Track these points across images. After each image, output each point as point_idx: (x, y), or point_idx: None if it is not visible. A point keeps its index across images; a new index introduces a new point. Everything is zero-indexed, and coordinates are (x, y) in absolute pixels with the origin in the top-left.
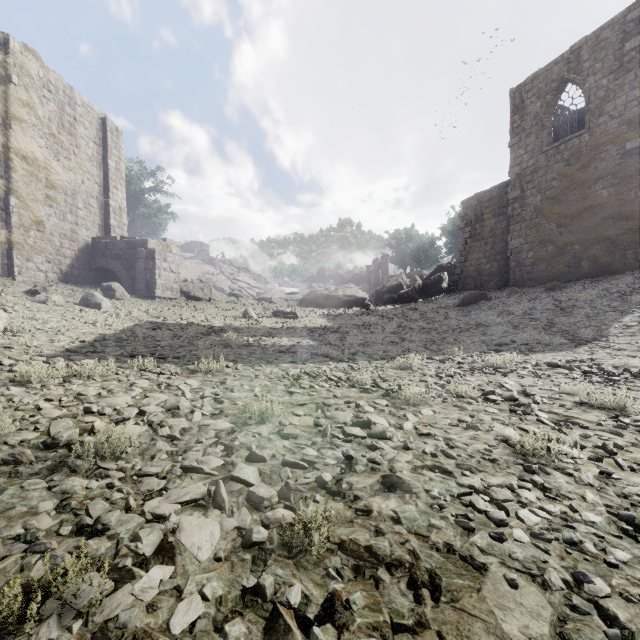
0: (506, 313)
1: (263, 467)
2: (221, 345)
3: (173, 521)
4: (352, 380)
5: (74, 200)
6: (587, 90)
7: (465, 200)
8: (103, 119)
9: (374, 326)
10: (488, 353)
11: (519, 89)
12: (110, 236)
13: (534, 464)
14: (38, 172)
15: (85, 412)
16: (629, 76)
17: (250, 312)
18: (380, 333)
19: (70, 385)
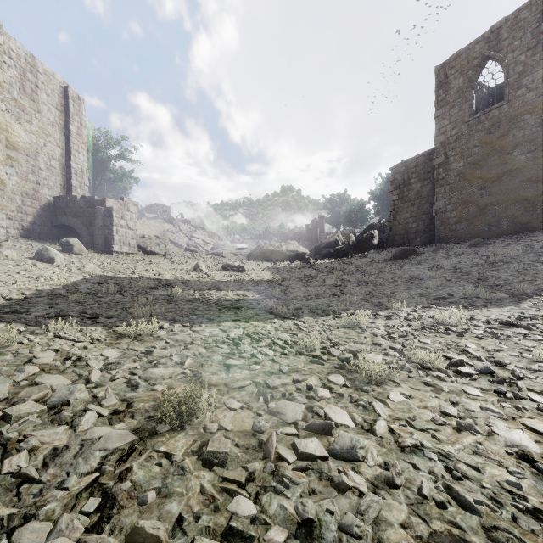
0: (437, 267)
1: None
2: (165, 300)
3: None
4: (299, 344)
5: (36, 161)
6: (506, 65)
7: (394, 166)
8: (65, 87)
9: (315, 279)
10: (431, 308)
11: (443, 66)
12: (71, 195)
13: None
14: None
15: None
16: None
17: (200, 266)
18: (321, 286)
19: None
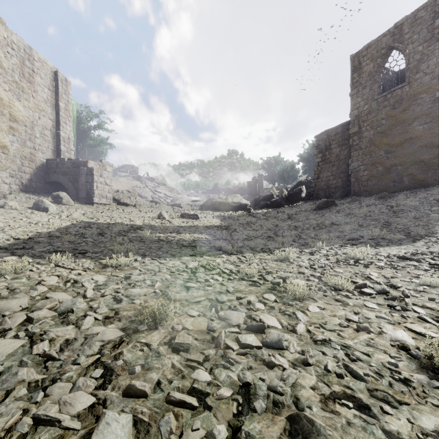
0: (351, 215)
1: (142, 407)
2: (136, 240)
3: None
4: (241, 272)
5: (32, 131)
6: (407, 54)
7: (318, 135)
8: (55, 72)
9: (255, 224)
10: (345, 246)
11: (357, 55)
12: (60, 158)
13: None
14: (3, 109)
15: None
16: (438, 44)
17: (163, 214)
18: (259, 230)
19: None
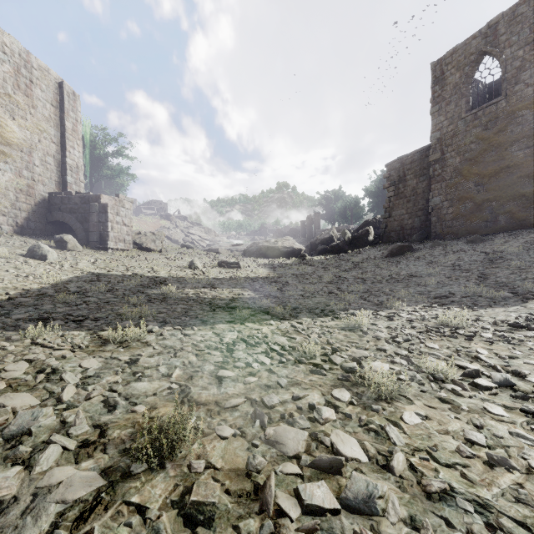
0: (435, 264)
1: None
2: (157, 300)
3: None
4: (298, 350)
5: (30, 157)
6: (504, 61)
7: (389, 163)
8: (60, 83)
9: (311, 276)
10: (432, 307)
11: (440, 62)
12: (66, 191)
13: None
14: None
15: None
16: None
17: (196, 263)
18: (318, 283)
19: None
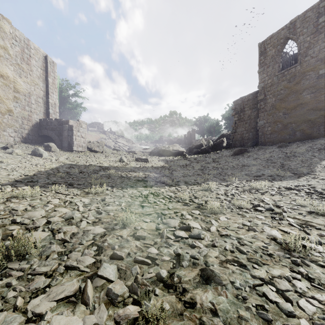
0: (258, 159)
1: (121, 264)
2: (106, 177)
3: (47, 319)
4: (178, 197)
5: (29, 99)
6: (299, 43)
7: (235, 101)
8: (45, 56)
9: (188, 166)
10: (251, 181)
11: (263, 43)
12: (49, 118)
13: (296, 257)
14: (9, 84)
15: (12, 222)
16: (321, 36)
17: (123, 158)
18: (192, 170)
19: (9, 203)
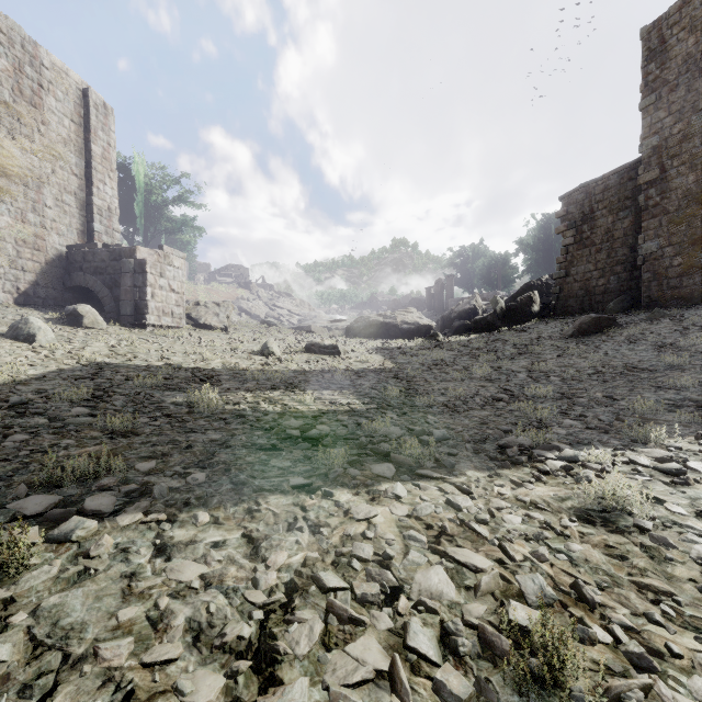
0: (673, 348)
1: None
2: (171, 418)
3: None
4: (503, 652)
5: (39, 195)
6: None
7: (566, 194)
8: (84, 90)
9: (453, 367)
10: None
11: (657, 25)
12: (89, 243)
13: None
14: None
15: None
16: None
17: (270, 346)
18: (466, 380)
19: None
